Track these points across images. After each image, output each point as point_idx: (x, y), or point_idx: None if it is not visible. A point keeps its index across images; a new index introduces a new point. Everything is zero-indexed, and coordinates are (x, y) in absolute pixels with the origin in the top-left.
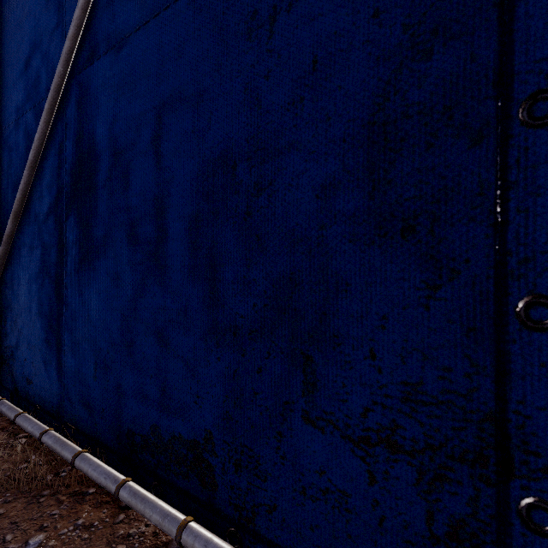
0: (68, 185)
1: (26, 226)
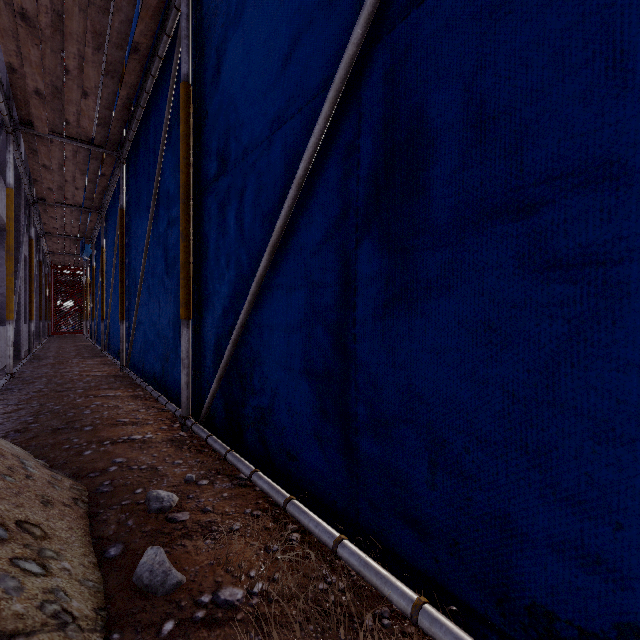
0: (363, 196)
1: (284, 262)
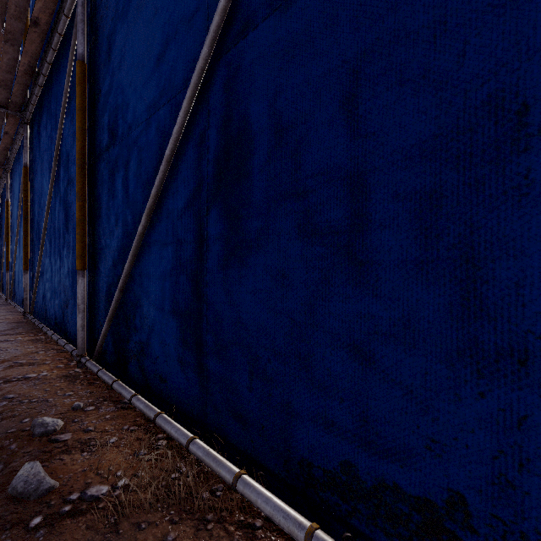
0: (211, 175)
1: (158, 223)
